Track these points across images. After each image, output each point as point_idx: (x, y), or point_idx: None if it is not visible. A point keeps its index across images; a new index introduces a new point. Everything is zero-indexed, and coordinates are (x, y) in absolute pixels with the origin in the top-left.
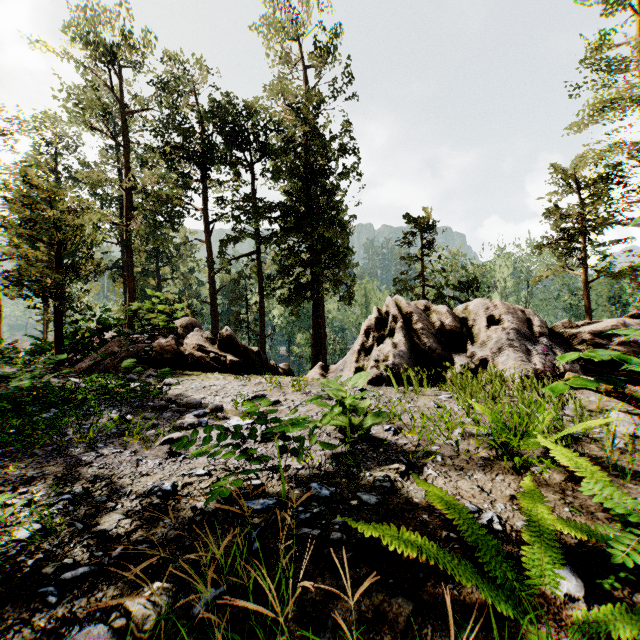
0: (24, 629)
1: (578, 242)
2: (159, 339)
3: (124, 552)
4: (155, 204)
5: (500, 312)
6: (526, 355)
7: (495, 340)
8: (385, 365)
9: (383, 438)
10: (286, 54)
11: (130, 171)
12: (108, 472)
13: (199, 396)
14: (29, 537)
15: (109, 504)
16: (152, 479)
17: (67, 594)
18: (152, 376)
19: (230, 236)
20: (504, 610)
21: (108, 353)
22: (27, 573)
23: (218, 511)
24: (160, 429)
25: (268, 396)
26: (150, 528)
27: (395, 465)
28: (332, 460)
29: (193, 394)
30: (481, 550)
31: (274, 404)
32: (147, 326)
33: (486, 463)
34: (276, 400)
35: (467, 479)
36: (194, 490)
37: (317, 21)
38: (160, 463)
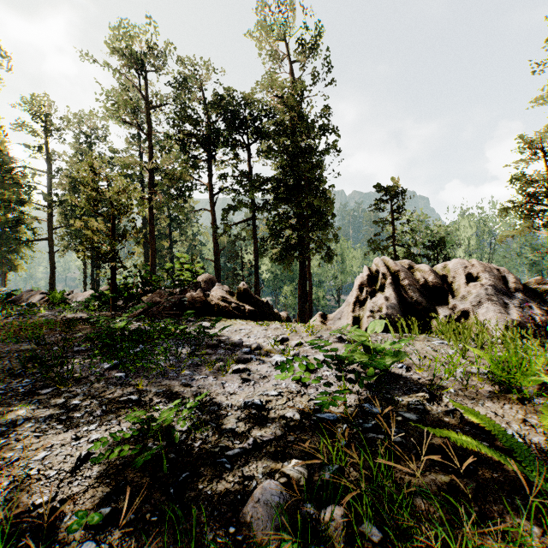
0: (221, 481)
1: (543, 205)
2: (189, 292)
3: (255, 442)
4: (171, 181)
5: (477, 270)
6: (504, 308)
7: (475, 295)
8: (380, 315)
9: (399, 373)
10: (276, 52)
11: (152, 155)
12: (206, 391)
13: (236, 337)
14: (187, 429)
15: (222, 412)
16: (240, 397)
17: (234, 464)
18: (191, 321)
19: (230, 206)
20: (545, 489)
21: (152, 302)
22: (198, 451)
23: (302, 420)
24: (223, 362)
25: (289, 339)
26: (260, 428)
27: (421, 393)
28: (374, 388)
29: (230, 336)
30: (516, 452)
31: (299, 345)
32: (179, 281)
33: (492, 395)
34: (300, 342)
35: (480, 406)
36: (275, 405)
37: (304, 23)
38: (239, 386)
